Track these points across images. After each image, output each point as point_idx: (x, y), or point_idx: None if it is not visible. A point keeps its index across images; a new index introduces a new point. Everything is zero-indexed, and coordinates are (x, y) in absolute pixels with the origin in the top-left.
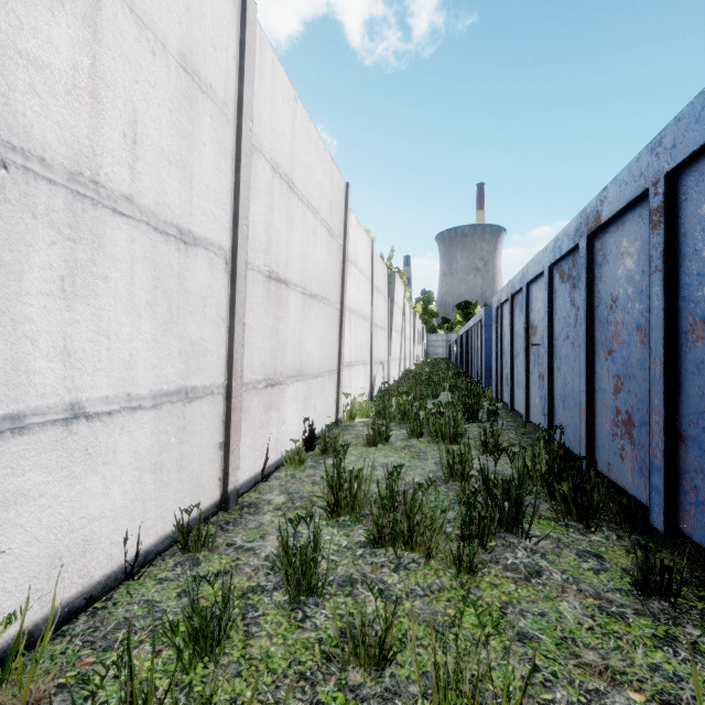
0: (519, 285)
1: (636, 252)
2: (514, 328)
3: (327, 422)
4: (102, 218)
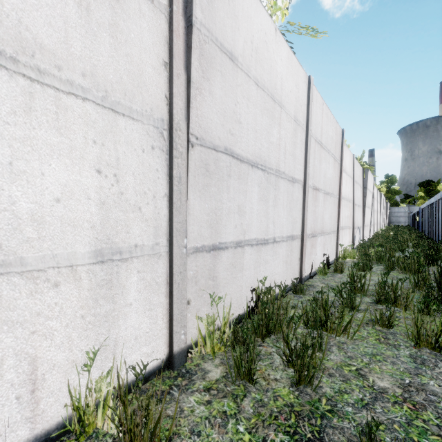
0: None
1: None
2: None
3: (332, 258)
4: (279, 181)
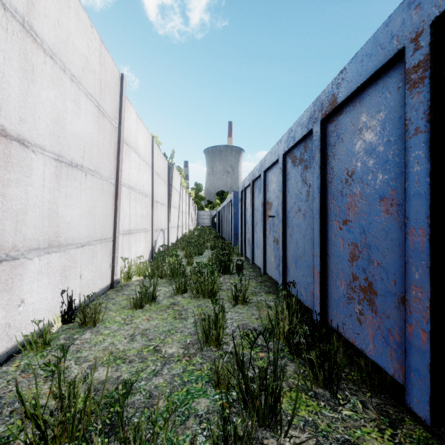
0: (258, 173)
1: (379, 124)
2: (254, 205)
3: (100, 286)
4: None
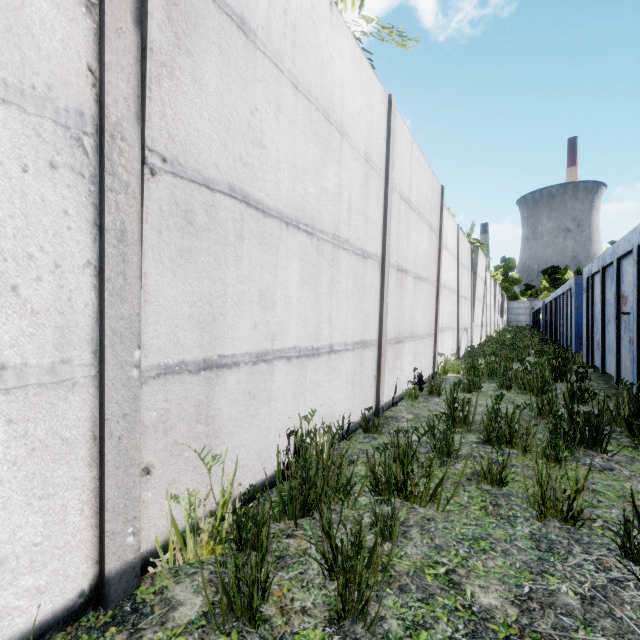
0: (609, 259)
1: None
2: (606, 298)
3: (427, 374)
4: (340, 253)
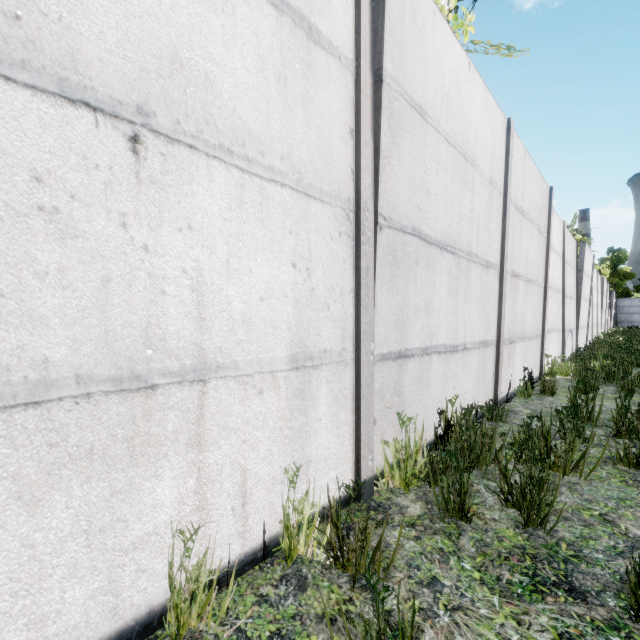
0: None
1: None
2: None
3: (534, 374)
4: (471, 266)
